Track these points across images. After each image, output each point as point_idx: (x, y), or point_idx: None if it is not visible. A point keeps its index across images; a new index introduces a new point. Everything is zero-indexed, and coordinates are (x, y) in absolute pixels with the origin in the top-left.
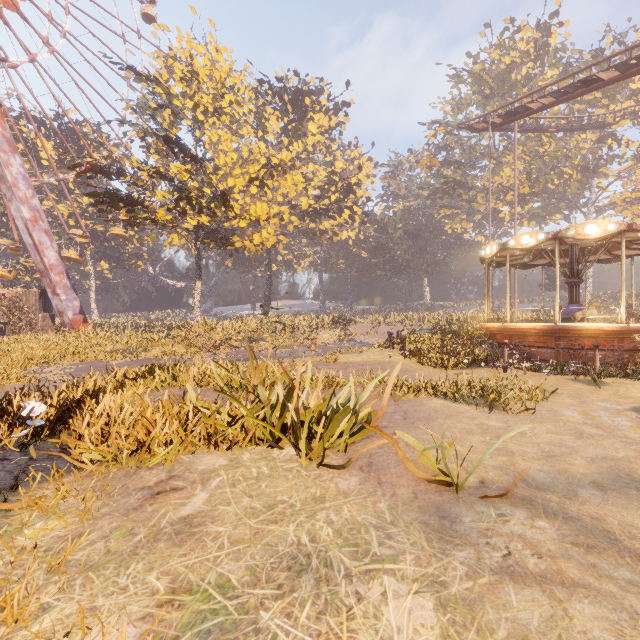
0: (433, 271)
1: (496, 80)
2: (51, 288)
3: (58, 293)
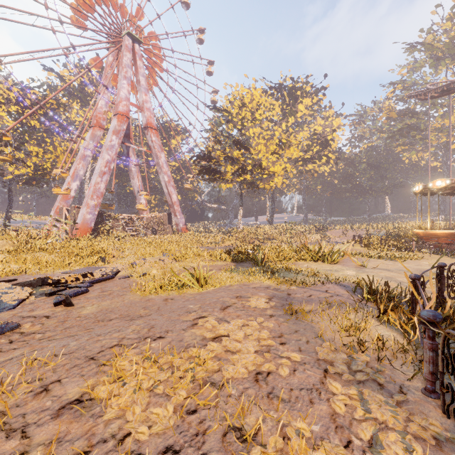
0: (392, 192)
1: (446, 46)
2: (174, 213)
3: (177, 215)
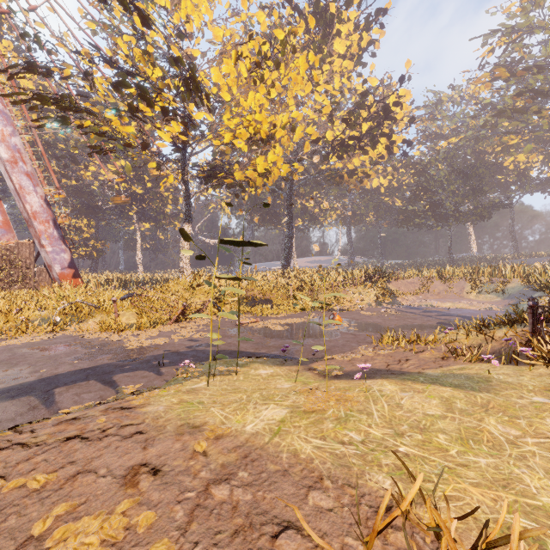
0: (490, 215)
1: None
2: (37, 239)
3: (43, 244)
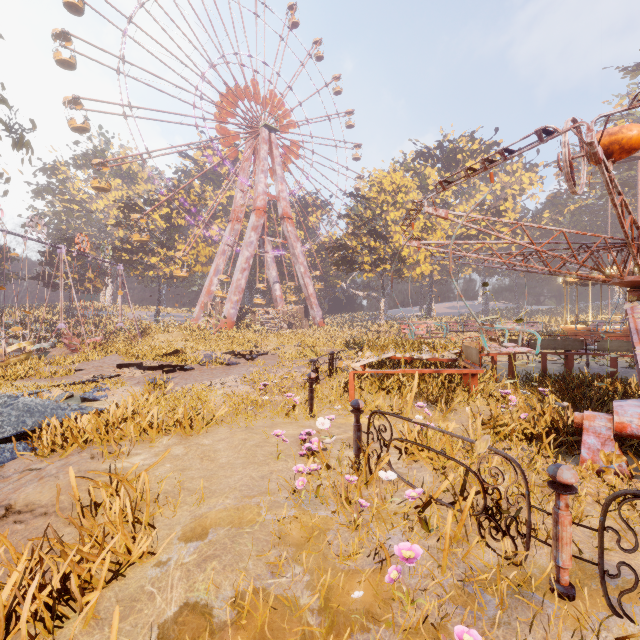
0: None
1: None
2: (310, 305)
3: (313, 308)
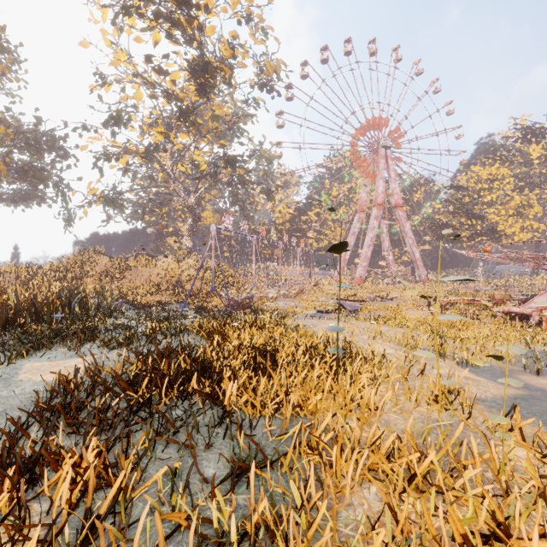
0: None
1: None
2: (416, 267)
3: (419, 269)
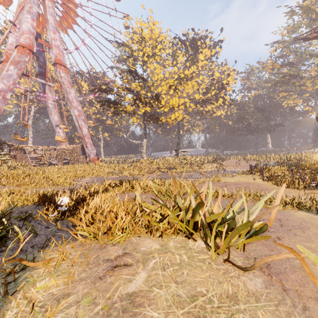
0: (274, 130)
1: None
2: (85, 144)
3: (88, 146)
